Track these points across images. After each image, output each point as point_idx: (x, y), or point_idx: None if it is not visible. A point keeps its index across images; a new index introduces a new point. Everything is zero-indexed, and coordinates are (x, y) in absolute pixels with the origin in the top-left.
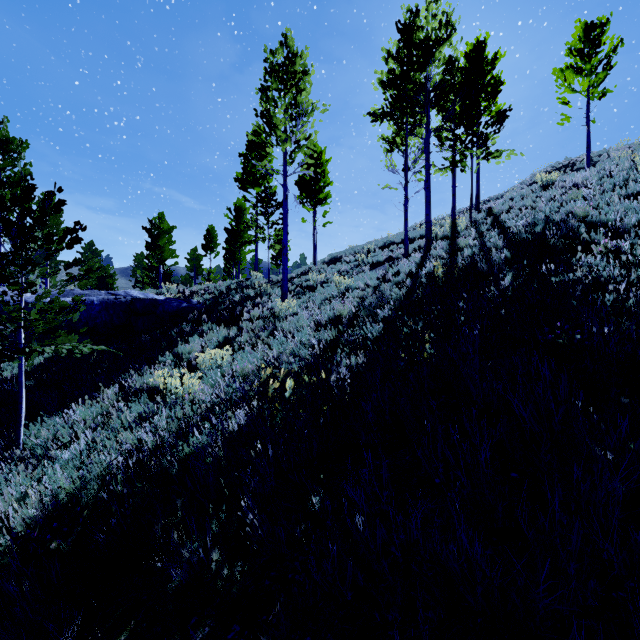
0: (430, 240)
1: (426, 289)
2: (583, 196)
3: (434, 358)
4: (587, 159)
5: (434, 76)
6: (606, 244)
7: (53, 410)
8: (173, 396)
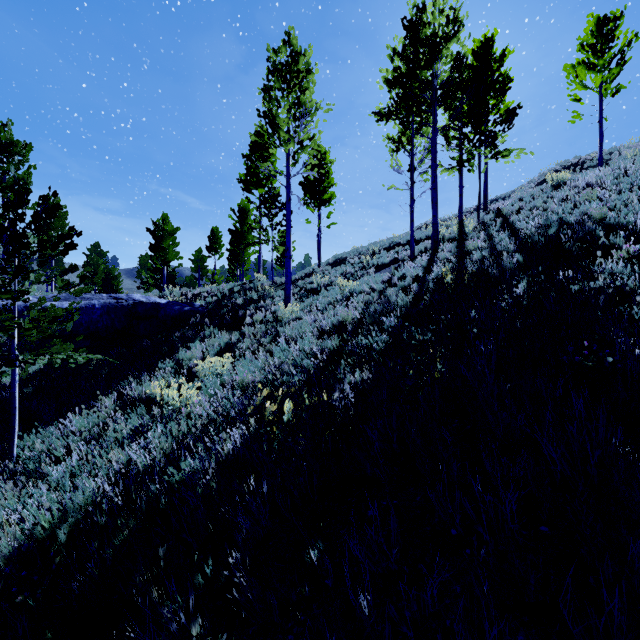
0: (437, 242)
1: (434, 295)
2: (598, 196)
3: (445, 376)
4: (600, 158)
5: (441, 73)
6: (629, 249)
7: (50, 419)
8: (170, 407)
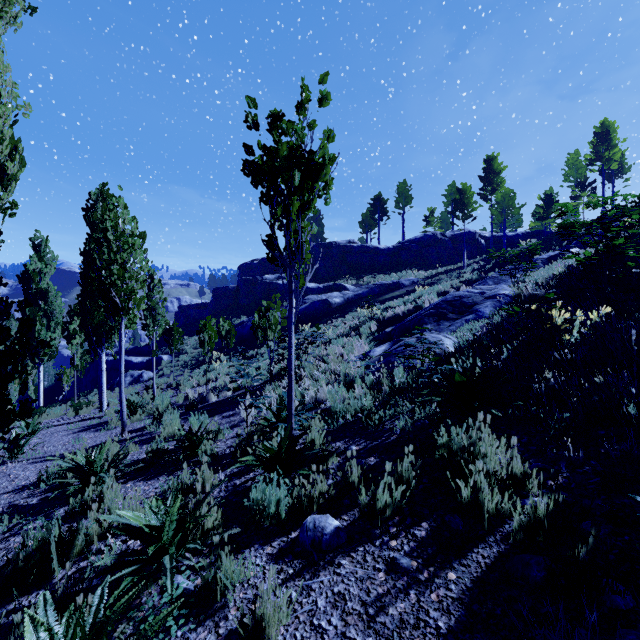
0: None
1: None
2: None
3: None
4: None
5: None
6: None
7: None
8: None
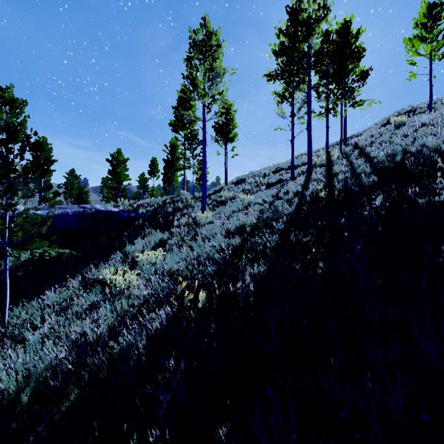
0: (311, 167)
1: (310, 206)
2: (431, 133)
3: (325, 271)
4: (430, 105)
5: (314, 45)
6: None
7: (33, 295)
8: (118, 288)
